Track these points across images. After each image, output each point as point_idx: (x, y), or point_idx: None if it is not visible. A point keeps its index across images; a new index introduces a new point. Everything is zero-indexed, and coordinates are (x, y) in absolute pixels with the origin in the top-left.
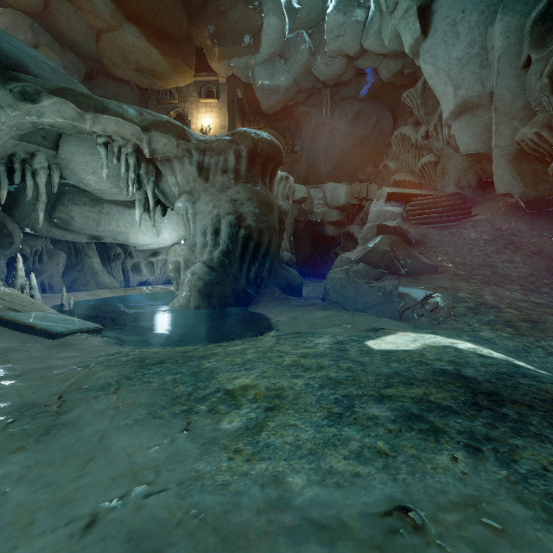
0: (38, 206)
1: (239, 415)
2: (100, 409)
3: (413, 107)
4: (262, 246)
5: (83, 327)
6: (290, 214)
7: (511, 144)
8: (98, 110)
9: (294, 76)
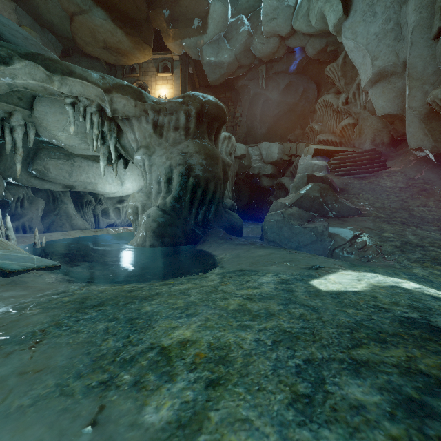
0: (15, 159)
1: (171, 394)
2: (1, 376)
3: (334, 79)
4: (208, 193)
5: (39, 265)
6: (232, 168)
7: (423, 105)
8: (65, 73)
9: (235, 53)
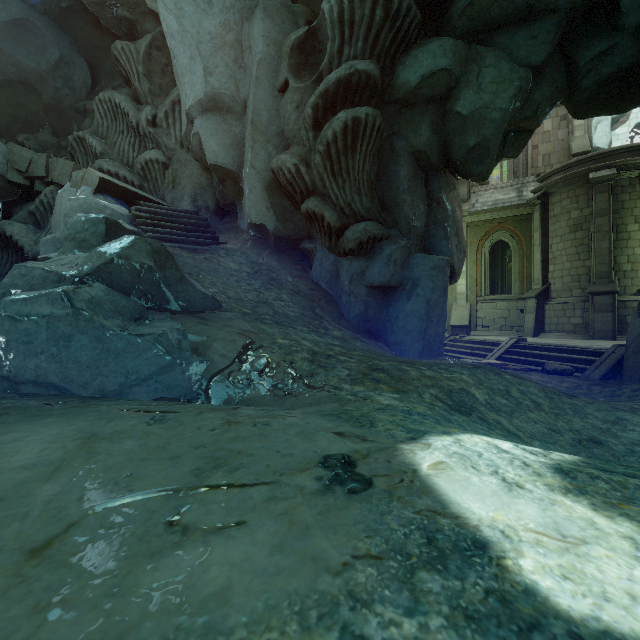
0: None
1: None
2: None
3: (132, 72)
4: None
5: None
6: None
7: (267, 170)
8: None
9: None
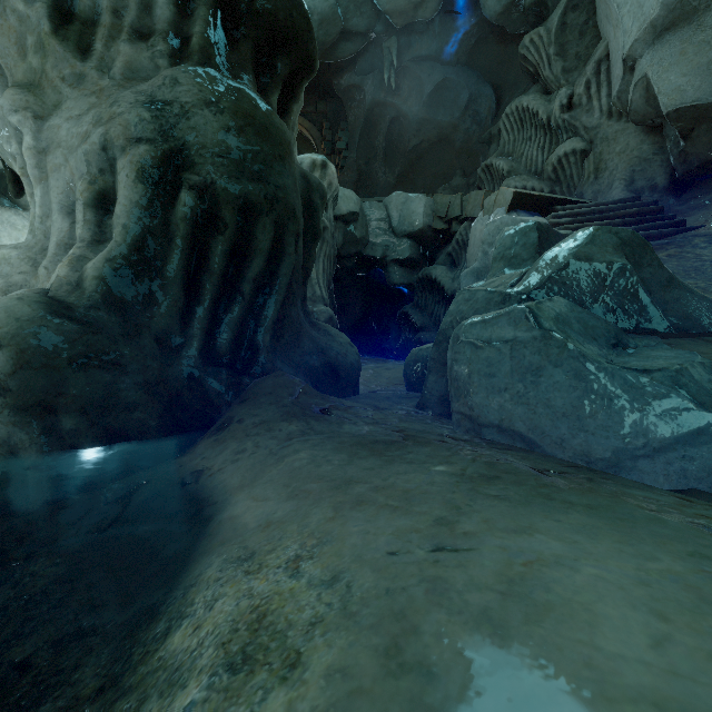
0: None
1: None
2: None
3: (540, 62)
4: (252, 255)
5: None
6: (330, 239)
7: None
8: None
9: None
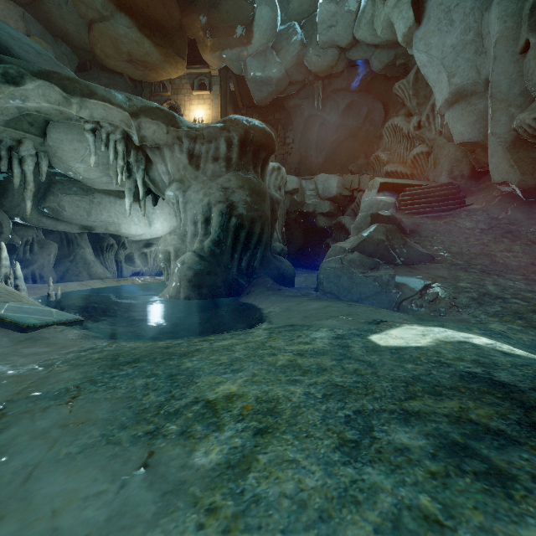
0: (25, 195)
1: (220, 441)
2: (43, 428)
3: (405, 98)
4: (254, 235)
5: (60, 319)
6: (282, 205)
7: (508, 131)
8: (85, 94)
9: (286, 68)
